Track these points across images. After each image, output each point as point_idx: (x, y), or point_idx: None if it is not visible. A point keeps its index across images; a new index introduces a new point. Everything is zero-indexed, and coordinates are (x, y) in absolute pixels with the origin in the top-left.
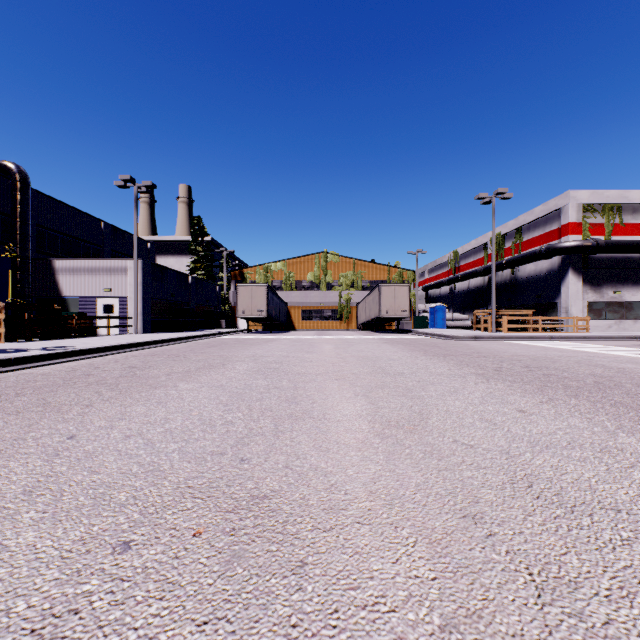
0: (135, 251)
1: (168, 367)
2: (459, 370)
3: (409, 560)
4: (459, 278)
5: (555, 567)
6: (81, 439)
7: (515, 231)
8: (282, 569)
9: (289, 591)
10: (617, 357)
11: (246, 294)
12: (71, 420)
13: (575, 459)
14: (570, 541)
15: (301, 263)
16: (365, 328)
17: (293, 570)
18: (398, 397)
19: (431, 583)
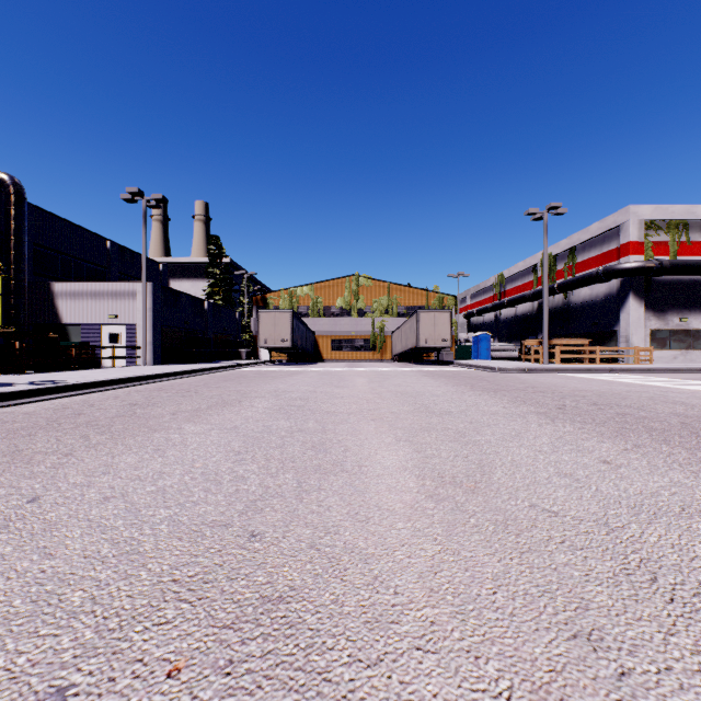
0: (144, 273)
1: (175, 404)
2: (516, 408)
3: None
4: (505, 304)
5: None
6: (45, 502)
7: (568, 251)
8: None
9: None
10: (694, 392)
11: (268, 321)
12: (40, 475)
13: (700, 534)
14: None
15: (330, 287)
16: (401, 359)
17: None
18: (449, 443)
19: None
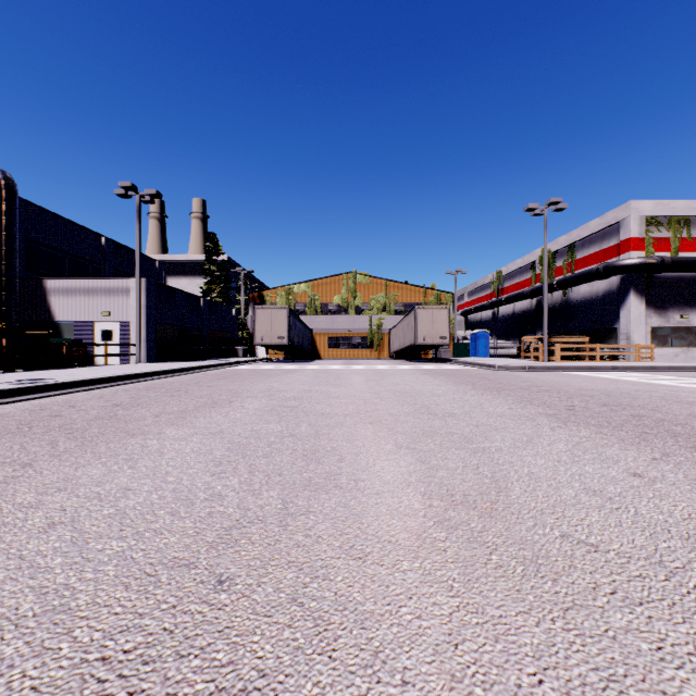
0: (137, 269)
1: (161, 405)
2: (523, 409)
3: None
4: (503, 301)
5: None
6: None
7: (567, 248)
8: None
9: None
10: None
11: (265, 318)
12: None
13: None
14: None
15: (327, 284)
16: (398, 357)
17: None
18: (456, 450)
19: None
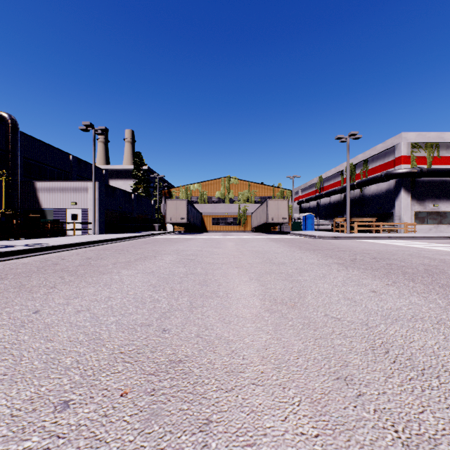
0: (93, 176)
1: (115, 258)
2: (325, 260)
3: (295, 418)
4: (323, 195)
5: (416, 424)
6: (43, 313)
7: (363, 162)
8: (191, 426)
9: (196, 448)
10: (438, 251)
11: (172, 206)
12: (38, 298)
13: (419, 329)
14: (425, 400)
15: (211, 184)
16: (257, 230)
17: (200, 427)
18: (282, 281)
19: (314, 440)
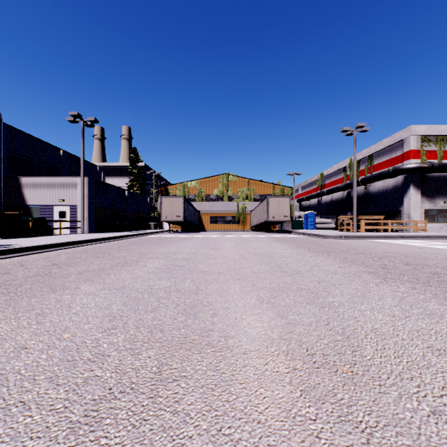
0: (82, 170)
1: (86, 264)
2: (349, 268)
3: None
4: (325, 193)
5: None
6: None
7: (367, 157)
8: None
9: None
10: None
11: (168, 204)
12: None
13: None
14: None
15: (209, 182)
16: (256, 229)
17: None
18: (307, 305)
19: None
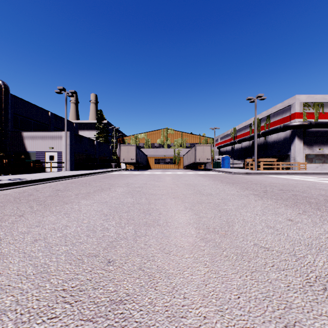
0: (65, 127)
1: (78, 190)
2: (243, 192)
3: None
4: (236, 142)
5: None
6: (3, 242)
7: (266, 117)
8: None
9: None
10: None
11: (125, 150)
12: (4, 227)
13: None
14: None
15: (154, 134)
16: (187, 168)
17: None
18: (211, 210)
19: None
